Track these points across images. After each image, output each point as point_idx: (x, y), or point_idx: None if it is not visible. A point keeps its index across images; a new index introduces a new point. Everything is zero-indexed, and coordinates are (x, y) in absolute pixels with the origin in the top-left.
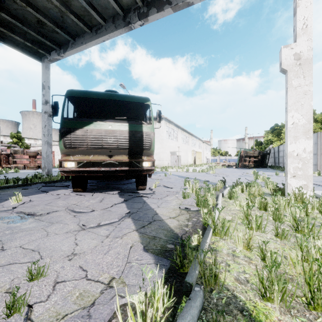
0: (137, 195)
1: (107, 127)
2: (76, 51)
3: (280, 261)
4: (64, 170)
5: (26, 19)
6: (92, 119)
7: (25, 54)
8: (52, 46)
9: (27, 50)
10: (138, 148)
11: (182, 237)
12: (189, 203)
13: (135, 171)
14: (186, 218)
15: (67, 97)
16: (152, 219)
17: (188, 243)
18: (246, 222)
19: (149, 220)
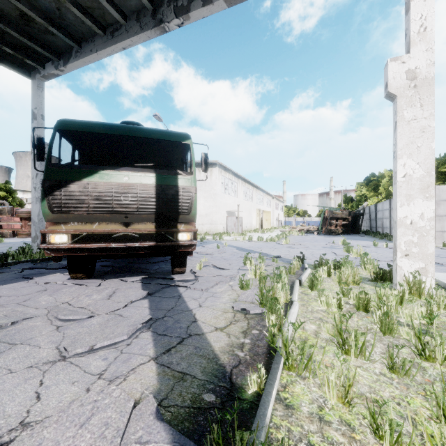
0: (170, 284)
1: (122, 178)
2: (82, 63)
3: (409, 443)
4: (51, 248)
5: (3, 11)
6: (98, 166)
7: (4, 65)
8: (46, 55)
9: (9, 60)
10: (170, 211)
11: (232, 373)
12: (249, 298)
13: (166, 247)
14: (242, 329)
15: (58, 131)
16: (185, 333)
17: (242, 390)
18: (340, 341)
19: (181, 335)
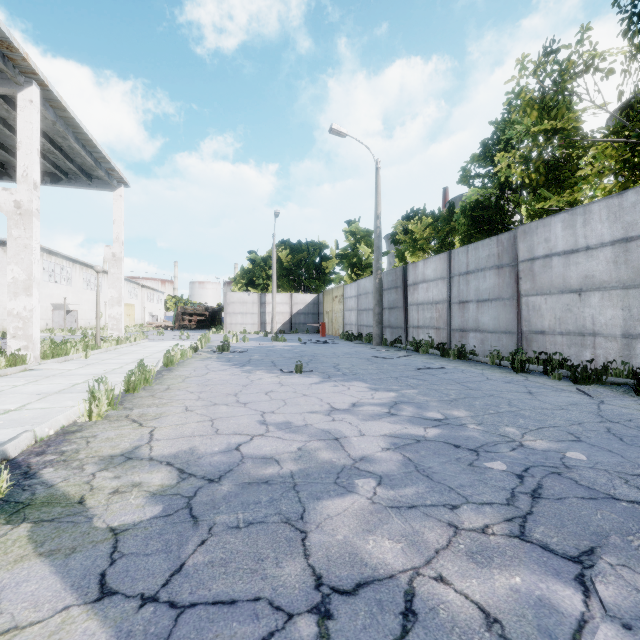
0: None
1: None
2: None
3: None
4: None
5: None
6: None
7: None
8: None
9: None
10: None
11: None
12: None
13: None
14: None
15: None
16: None
17: None
18: None
19: None
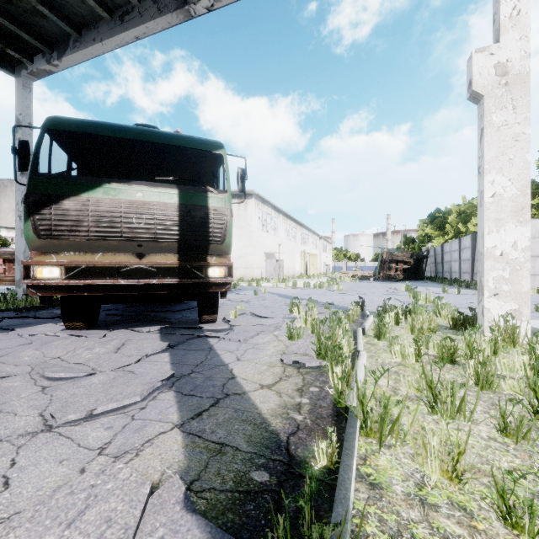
0: (198, 335)
1: (134, 194)
2: (83, 56)
3: None
4: (37, 285)
5: None
6: (102, 178)
7: None
8: (34, 44)
9: None
10: (198, 239)
11: (290, 443)
12: (301, 350)
13: (193, 286)
14: (296, 386)
15: (47, 132)
16: (221, 392)
17: (305, 464)
18: (430, 397)
19: (215, 395)
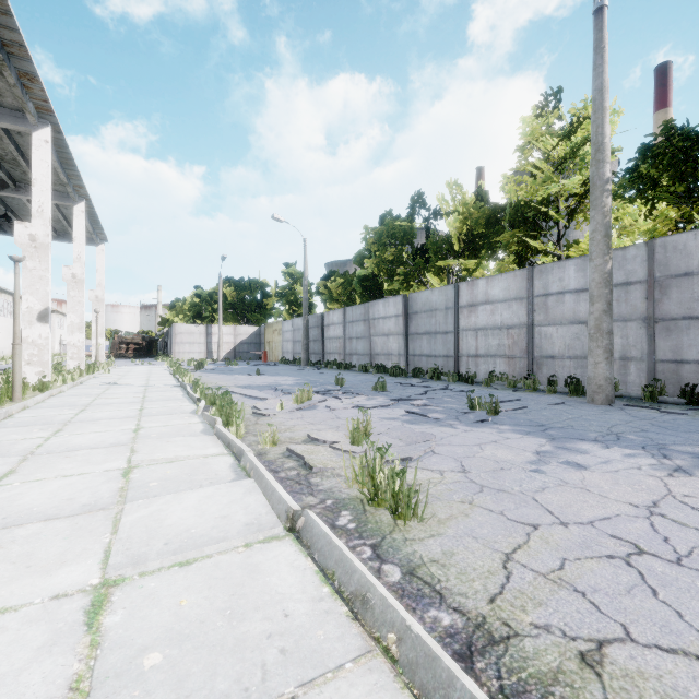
0: None
1: None
2: None
3: None
4: None
5: None
6: None
7: None
8: None
9: None
10: None
11: None
12: None
13: None
14: None
15: None
16: None
17: None
18: None
19: None
